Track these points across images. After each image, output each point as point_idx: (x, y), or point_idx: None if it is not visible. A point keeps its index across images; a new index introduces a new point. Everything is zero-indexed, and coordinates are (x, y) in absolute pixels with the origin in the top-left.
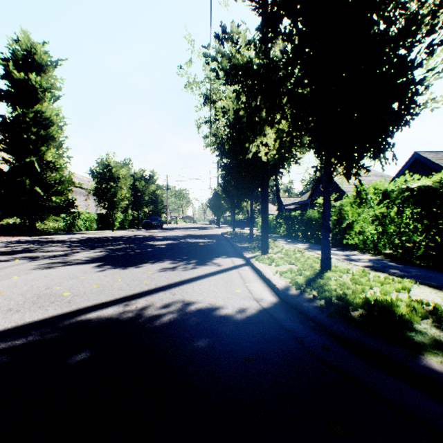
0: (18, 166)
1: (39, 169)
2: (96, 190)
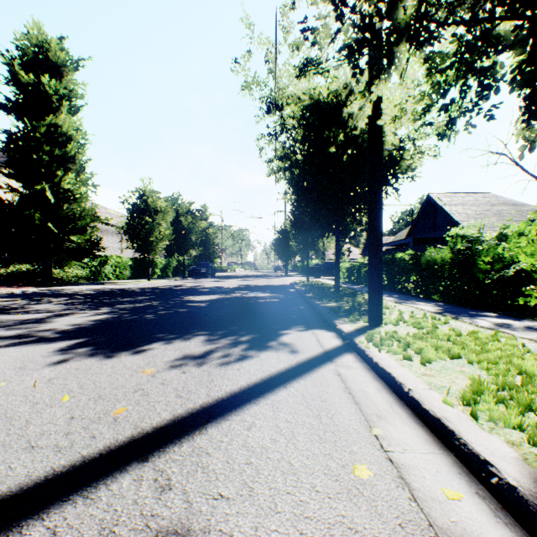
0: (28, 196)
1: (53, 200)
2: (127, 227)
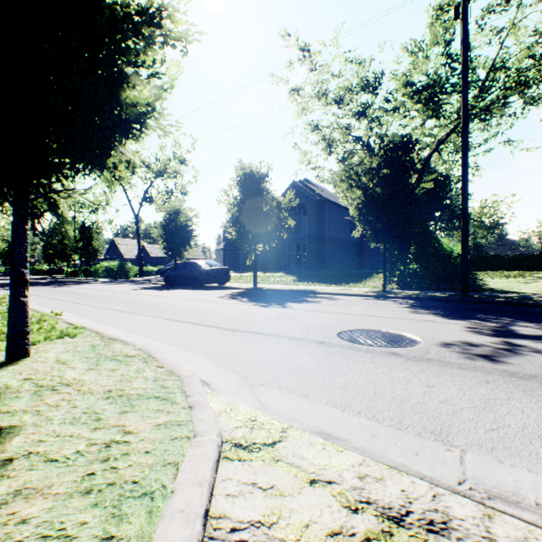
0: None
1: None
2: None
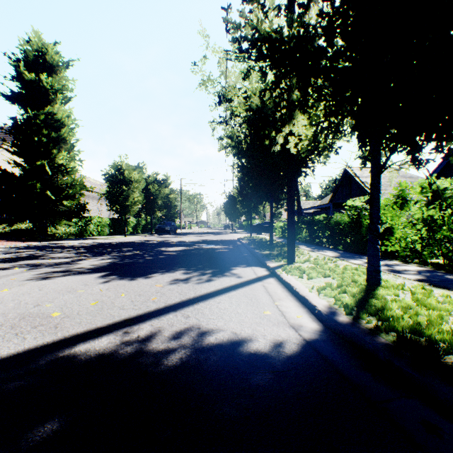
0: (29, 169)
1: (50, 173)
2: (108, 194)
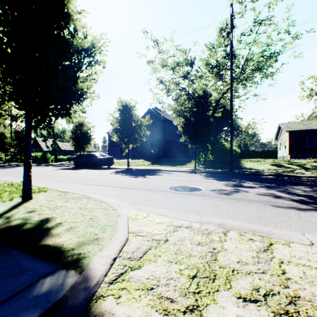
0: None
1: None
2: None
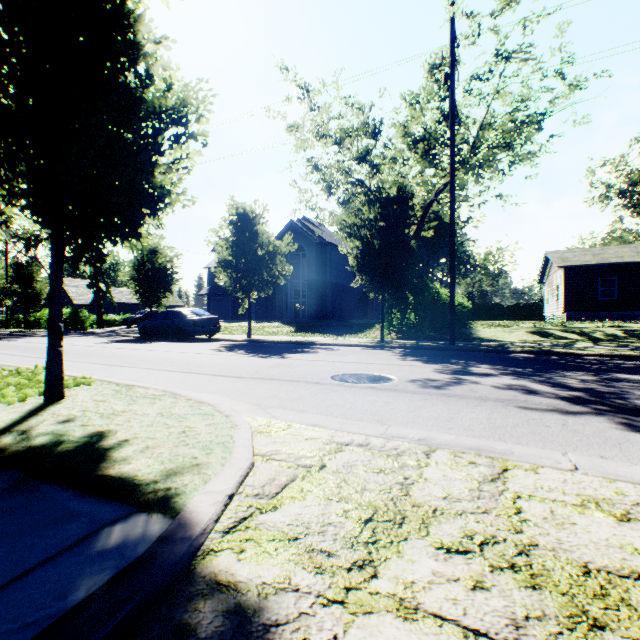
0: None
1: None
2: None
